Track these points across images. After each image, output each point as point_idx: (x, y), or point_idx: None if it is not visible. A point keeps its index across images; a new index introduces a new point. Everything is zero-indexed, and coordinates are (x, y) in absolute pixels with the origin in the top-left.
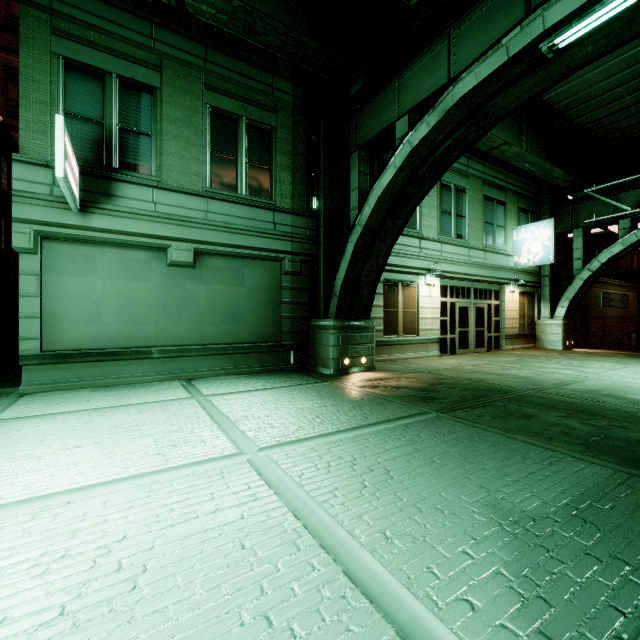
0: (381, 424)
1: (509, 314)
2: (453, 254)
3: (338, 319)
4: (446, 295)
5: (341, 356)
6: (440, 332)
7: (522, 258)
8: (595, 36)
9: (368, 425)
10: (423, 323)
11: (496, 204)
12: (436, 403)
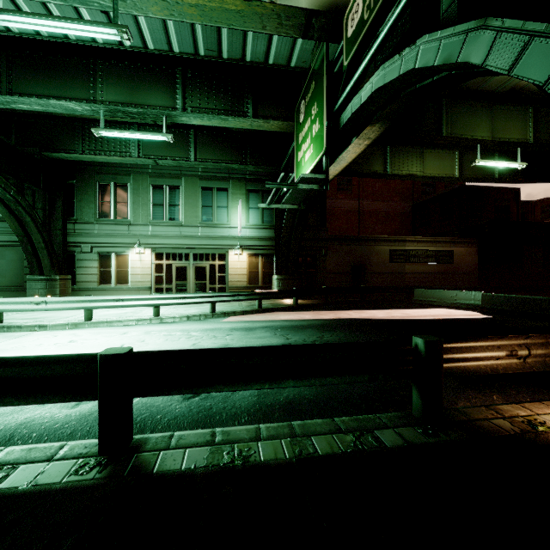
0: None
1: (234, 271)
2: (163, 232)
3: (32, 275)
4: (162, 259)
5: (33, 294)
6: (156, 283)
7: (238, 229)
8: None
9: None
10: (134, 277)
11: (217, 191)
12: None
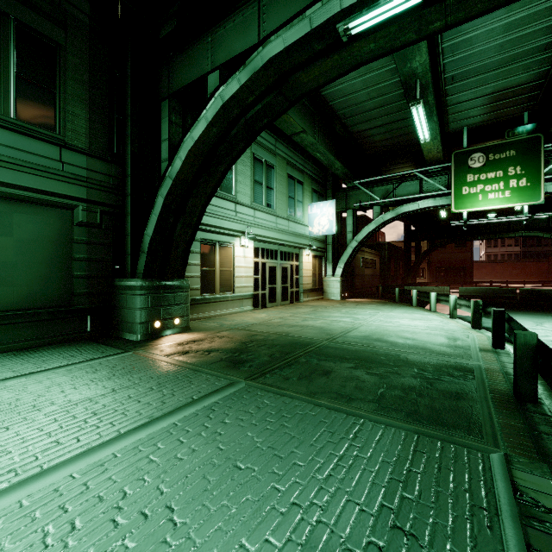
0: (180, 411)
1: (306, 273)
2: (264, 220)
3: (147, 279)
4: (258, 256)
5: (151, 319)
6: (253, 289)
7: (315, 228)
8: (377, 34)
9: (163, 416)
10: (238, 281)
11: (297, 183)
12: (246, 367)
